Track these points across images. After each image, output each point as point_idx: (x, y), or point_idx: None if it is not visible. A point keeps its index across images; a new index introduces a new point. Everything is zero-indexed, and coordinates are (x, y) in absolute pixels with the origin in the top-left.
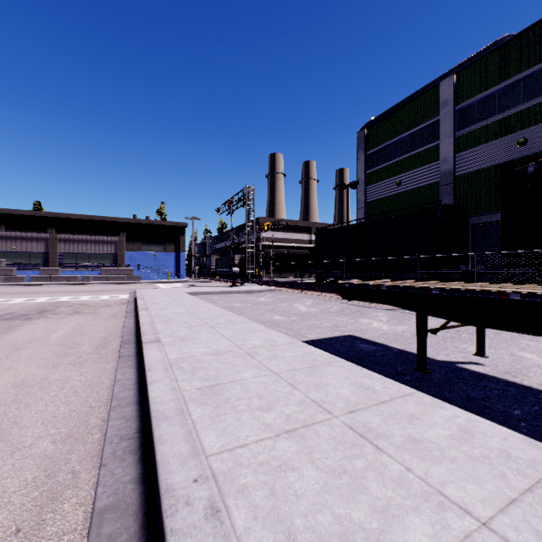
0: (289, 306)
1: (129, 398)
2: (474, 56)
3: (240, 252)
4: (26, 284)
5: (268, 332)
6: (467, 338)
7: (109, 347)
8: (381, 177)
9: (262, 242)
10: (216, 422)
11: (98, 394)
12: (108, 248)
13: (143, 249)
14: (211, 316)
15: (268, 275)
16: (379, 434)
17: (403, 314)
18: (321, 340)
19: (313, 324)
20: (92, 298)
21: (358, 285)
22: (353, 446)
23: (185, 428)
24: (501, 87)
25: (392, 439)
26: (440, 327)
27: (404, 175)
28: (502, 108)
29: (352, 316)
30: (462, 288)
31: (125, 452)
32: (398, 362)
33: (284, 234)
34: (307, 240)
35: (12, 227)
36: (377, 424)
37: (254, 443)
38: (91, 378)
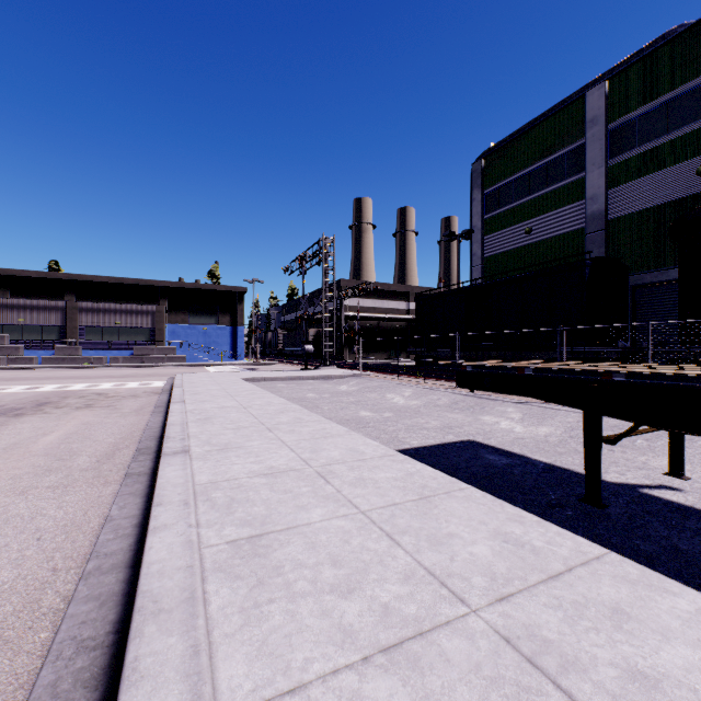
0: (380, 397)
1: (119, 555)
2: (634, 55)
3: (316, 326)
4: (36, 367)
5: (350, 437)
6: (646, 446)
7: (117, 459)
8: (504, 223)
9: (345, 312)
10: (251, 621)
11: (74, 543)
12: (143, 320)
13: (189, 321)
14: (270, 412)
15: (353, 356)
16: (567, 658)
17: (543, 410)
18: (428, 449)
19: (416, 424)
20: (116, 386)
21: (487, 368)
22: (521, 695)
23: (190, 638)
24: (674, 96)
25: (596, 673)
26: (623, 434)
27: (536, 220)
28: (675, 125)
29: (469, 411)
30: (668, 372)
31: (76, 683)
32: (549, 486)
33: (374, 301)
34: (404, 310)
35: (19, 293)
36: (556, 632)
37: (319, 681)
38: (73, 512)
